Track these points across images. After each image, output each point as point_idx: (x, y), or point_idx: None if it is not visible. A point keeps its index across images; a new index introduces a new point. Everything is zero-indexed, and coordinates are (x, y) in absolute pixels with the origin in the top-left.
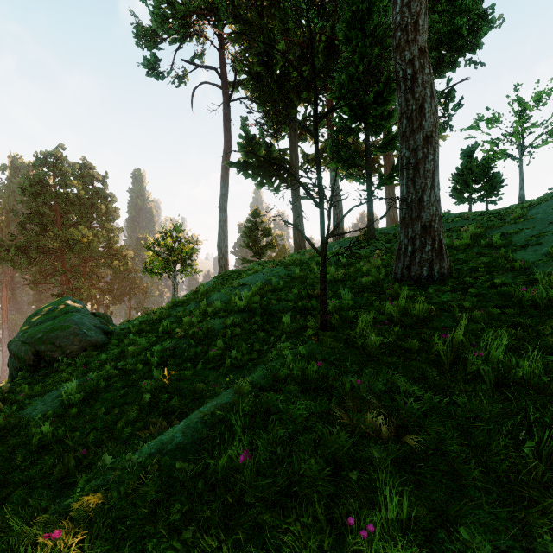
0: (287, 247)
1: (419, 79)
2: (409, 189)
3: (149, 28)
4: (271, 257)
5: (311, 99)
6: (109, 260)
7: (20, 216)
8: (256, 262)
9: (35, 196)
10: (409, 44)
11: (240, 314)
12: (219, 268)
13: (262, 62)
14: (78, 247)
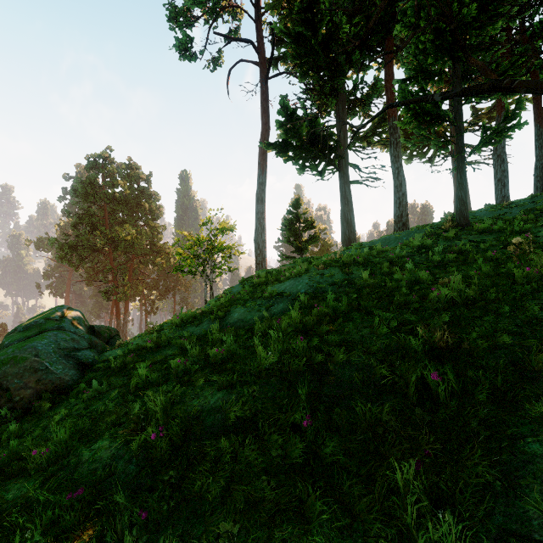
0: (330, 241)
1: None
2: None
3: (181, 7)
4: (313, 253)
5: (363, 63)
6: (153, 257)
7: (73, 216)
8: (297, 259)
9: (87, 197)
10: None
11: (262, 383)
12: (256, 265)
13: (304, 21)
14: (123, 245)
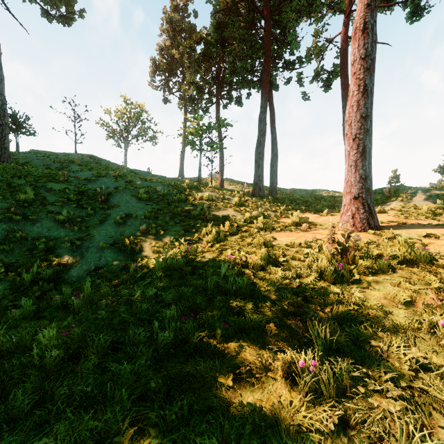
0: None
1: (4, 107)
2: (0, 136)
3: None
4: None
5: None
6: None
7: None
8: None
9: None
10: (1, 95)
11: None
12: None
13: None
14: None
